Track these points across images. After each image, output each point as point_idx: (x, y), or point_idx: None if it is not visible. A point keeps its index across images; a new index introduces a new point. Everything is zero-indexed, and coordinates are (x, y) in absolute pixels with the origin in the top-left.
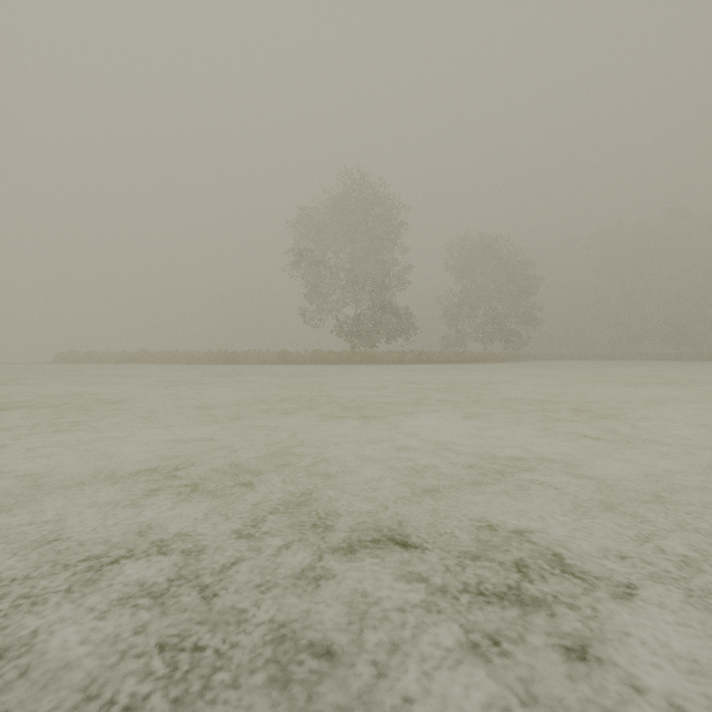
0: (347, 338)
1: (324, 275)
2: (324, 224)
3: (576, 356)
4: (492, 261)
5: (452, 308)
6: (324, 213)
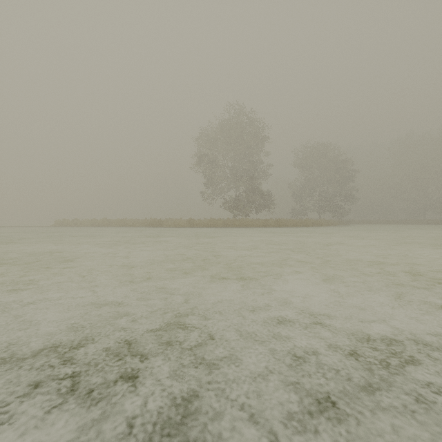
0: (230, 210)
1: (216, 171)
2: (216, 138)
3: (381, 221)
4: (324, 160)
5: (297, 191)
6: (216, 131)
